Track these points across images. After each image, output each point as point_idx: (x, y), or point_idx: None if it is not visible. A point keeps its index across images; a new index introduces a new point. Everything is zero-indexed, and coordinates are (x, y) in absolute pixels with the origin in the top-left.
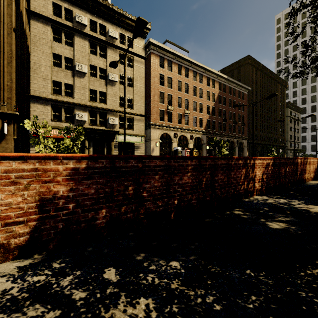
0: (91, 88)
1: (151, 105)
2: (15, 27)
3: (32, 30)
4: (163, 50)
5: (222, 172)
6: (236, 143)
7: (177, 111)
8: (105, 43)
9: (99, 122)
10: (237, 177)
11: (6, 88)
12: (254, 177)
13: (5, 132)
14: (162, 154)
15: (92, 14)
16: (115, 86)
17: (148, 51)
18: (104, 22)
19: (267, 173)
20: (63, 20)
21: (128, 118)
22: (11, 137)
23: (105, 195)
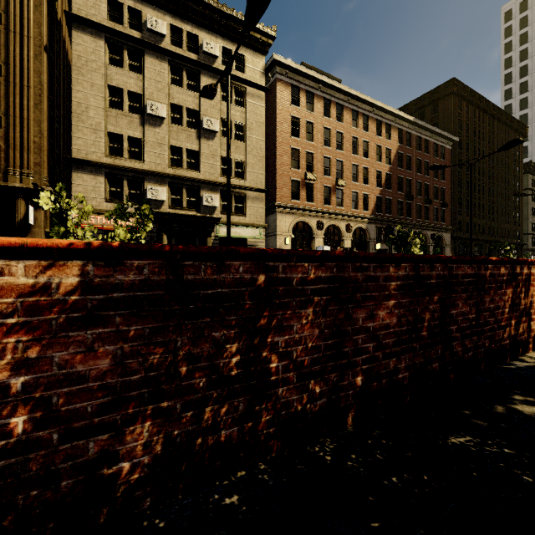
0: (172, 144)
1: (277, 171)
2: (48, 44)
3: (75, 47)
4: (298, 75)
5: (465, 295)
6: (431, 238)
7: (322, 181)
8: (196, 66)
9: (186, 203)
10: (496, 308)
11: (33, 147)
12: (529, 308)
13: (31, 221)
14: None
15: (175, 15)
16: (214, 139)
17: (272, 78)
18: (195, 28)
19: None
20: (126, 28)
21: (237, 195)
22: (40, 231)
23: (149, 375)
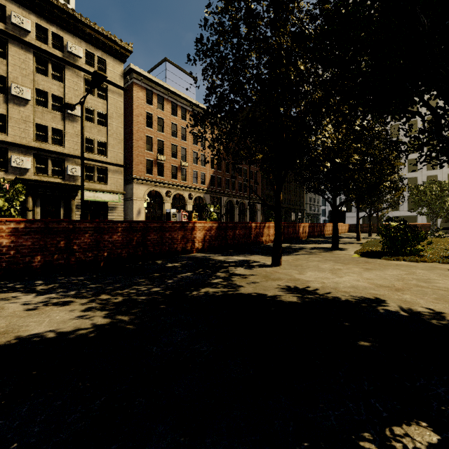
0: (37, 122)
1: (134, 152)
2: None
3: None
4: (151, 82)
5: (155, 233)
6: (248, 205)
7: (170, 162)
8: (61, 61)
9: (51, 171)
10: (172, 237)
11: None
12: (194, 238)
13: None
14: (150, 217)
15: (40, 16)
16: (78, 122)
17: (130, 80)
18: (60, 30)
19: (210, 235)
20: None
21: (99, 167)
22: None
23: (40, 246)
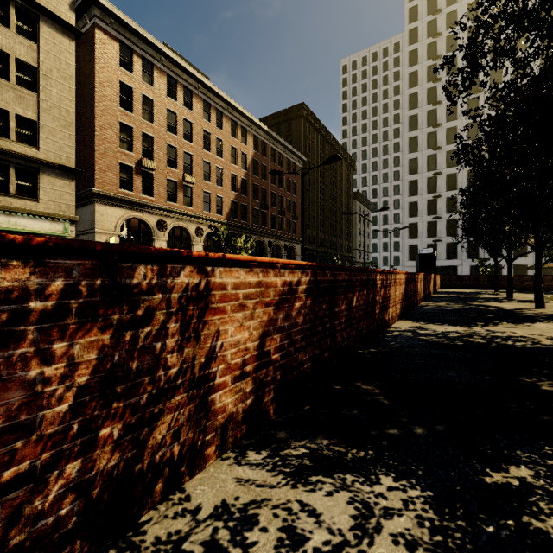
0: None
1: (97, 148)
2: None
3: None
4: (130, 32)
5: None
6: (284, 248)
7: (165, 173)
8: None
9: None
10: None
11: None
12: (207, 364)
13: None
14: None
15: None
16: None
17: (89, 21)
18: None
19: (285, 325)
20: None
21: (21, 168)
22: None
23: None
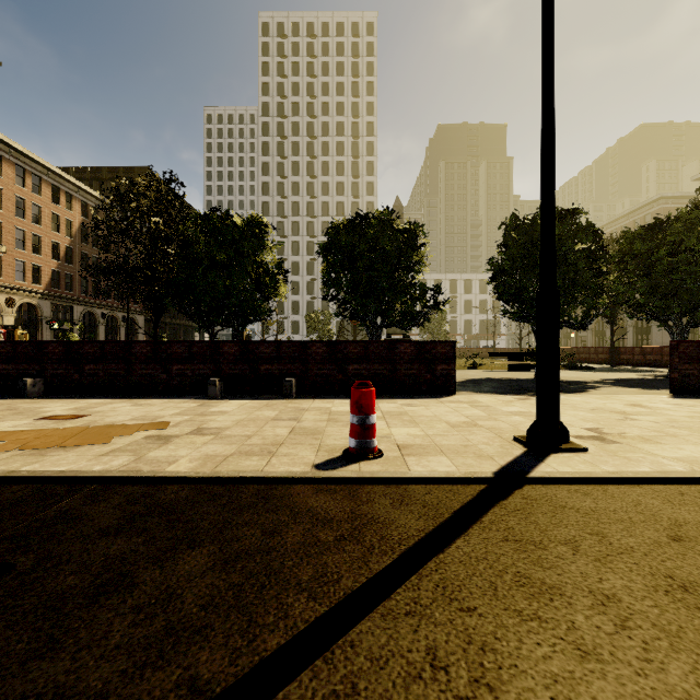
0: None
1: None
2: None
3: None
4: None
5: None
6: (122, 320)
7: None
8: None
9: None
10: None
11: None
12: None
13: None
14: None
15: None
16: None
17: None
18: None
19: None
20: None
21: None
22: None
23: None
